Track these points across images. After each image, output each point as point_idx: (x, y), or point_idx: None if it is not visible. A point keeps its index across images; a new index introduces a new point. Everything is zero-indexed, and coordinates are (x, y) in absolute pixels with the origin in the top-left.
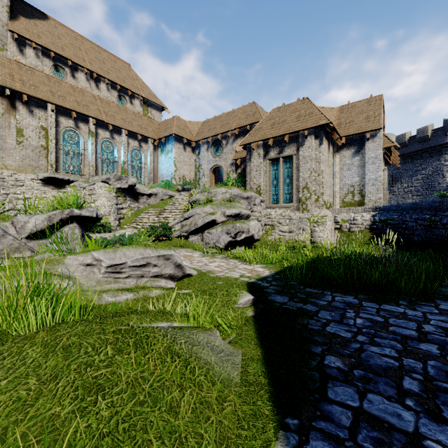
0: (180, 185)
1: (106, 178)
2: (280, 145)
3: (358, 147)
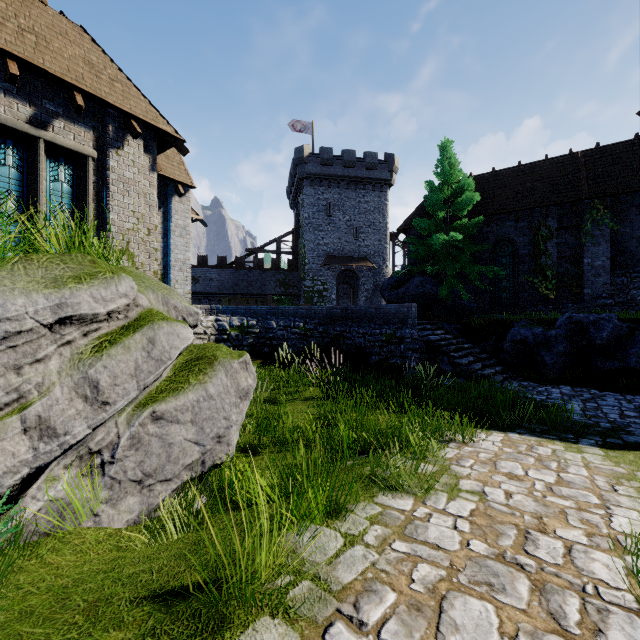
0: None
1: None
2: (37, 102)
3: (158, 199)
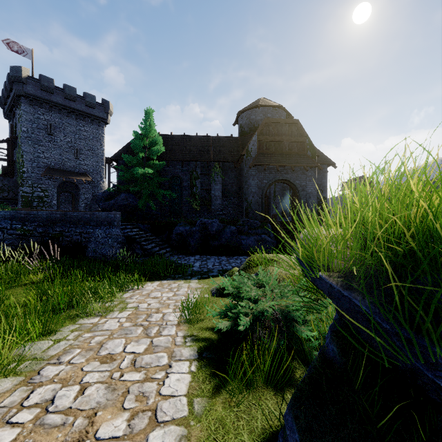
0: None
1: None
2: None
3: None
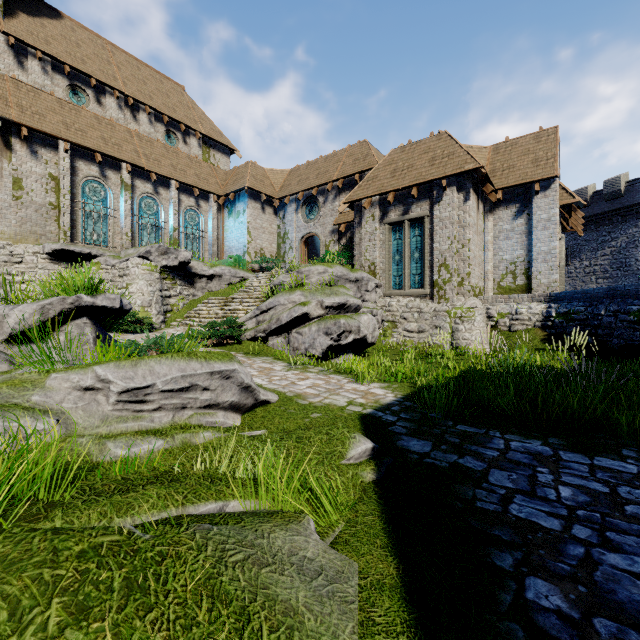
0: (256, 263)
1: (144, 251)
2: (405, 203)
3: (521, 204)
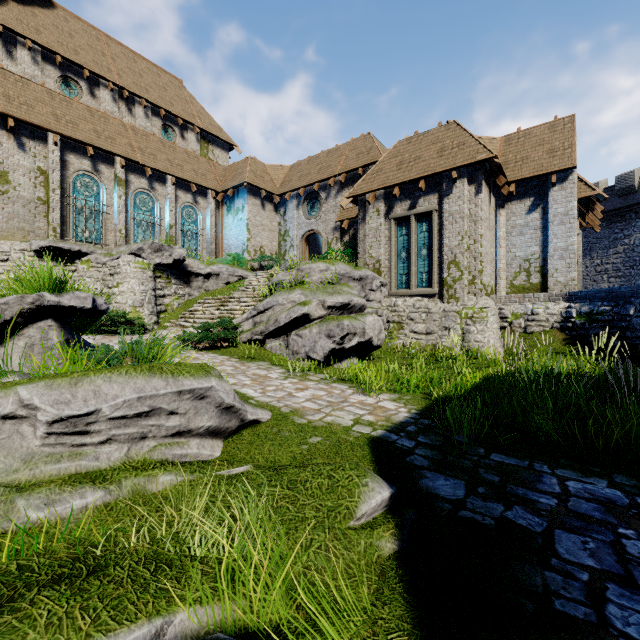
0: (255, 261)
1: (136, 248)
2: (411, 196)
3: (536, 198)
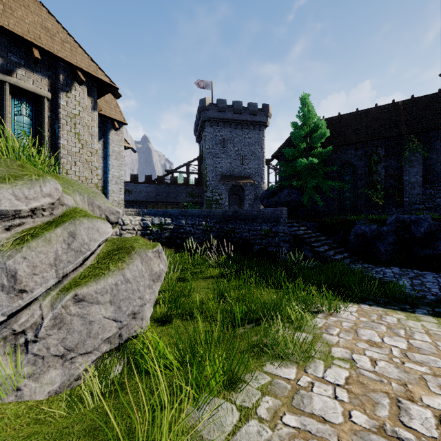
0: None
1: None
2: (4, 55)
3: (99, 131)
